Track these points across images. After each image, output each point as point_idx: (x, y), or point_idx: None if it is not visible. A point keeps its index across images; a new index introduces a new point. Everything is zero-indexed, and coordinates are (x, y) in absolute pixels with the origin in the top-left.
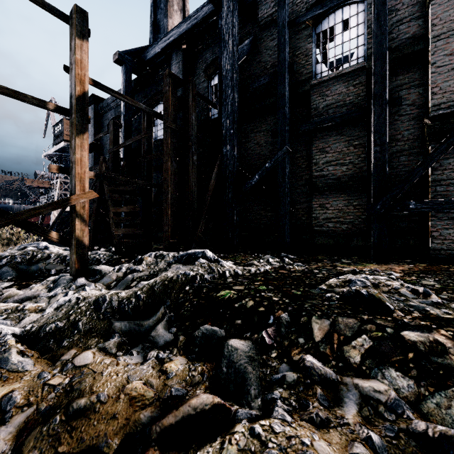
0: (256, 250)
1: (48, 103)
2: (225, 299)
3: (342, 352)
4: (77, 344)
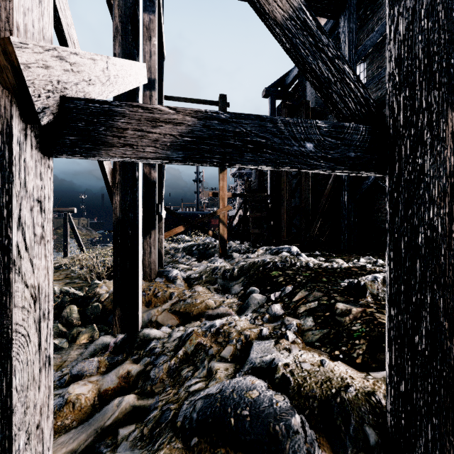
0: (380, 253)
1: None
2: (272, 276)
3: (298, 307)
4: (200, 284)
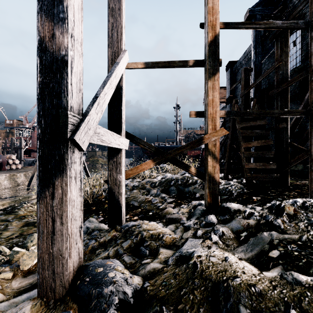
0: None
1: (189, 62)
2: None
3: None
4: None
